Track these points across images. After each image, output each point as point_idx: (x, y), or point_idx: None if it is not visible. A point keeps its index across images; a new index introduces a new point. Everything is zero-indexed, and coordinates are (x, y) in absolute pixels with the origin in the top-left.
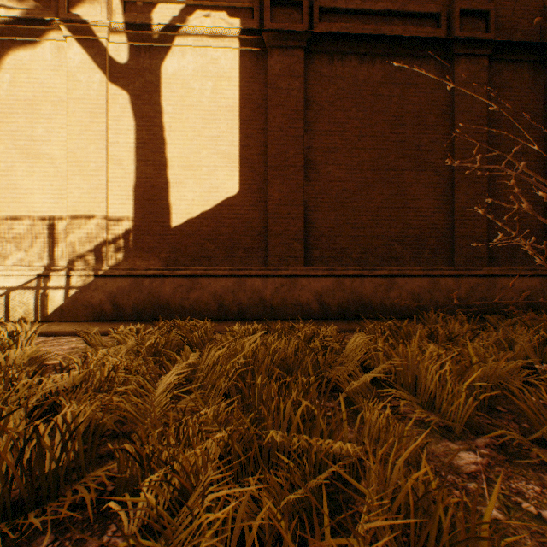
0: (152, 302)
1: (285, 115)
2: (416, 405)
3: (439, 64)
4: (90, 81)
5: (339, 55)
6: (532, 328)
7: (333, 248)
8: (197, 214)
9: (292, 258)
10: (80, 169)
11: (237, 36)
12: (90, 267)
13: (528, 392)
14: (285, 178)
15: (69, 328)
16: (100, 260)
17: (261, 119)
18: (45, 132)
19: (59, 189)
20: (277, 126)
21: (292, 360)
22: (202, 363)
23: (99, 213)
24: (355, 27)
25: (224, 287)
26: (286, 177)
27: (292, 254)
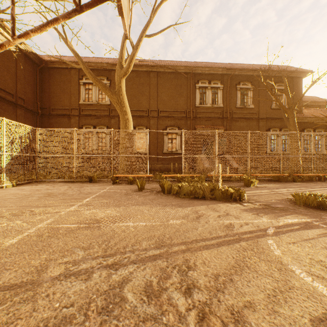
0: None
1: None
2: None
3: (14, 107)
4: None
5: None
6: None
7: None
8: None
9: None
10: None
11: None
12: None
13: None
14: None
15: None
16: None
17: None
18: None
19: None
20: None
21: None
22: None
23: None
24: None
25: None
26: None
27: None
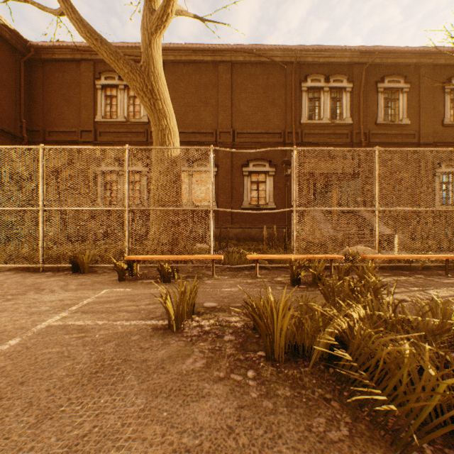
0: None
1: None
2: None
3: None
4: None
5: None
6: None
7: None
8: None
9: None
10: None
11: None
12: None
13: None
14: None
15: None
16: None
17: None
18: None
19: None
20: None
21: None
22: None
23: None
24: None
25: None
26: None
27: None
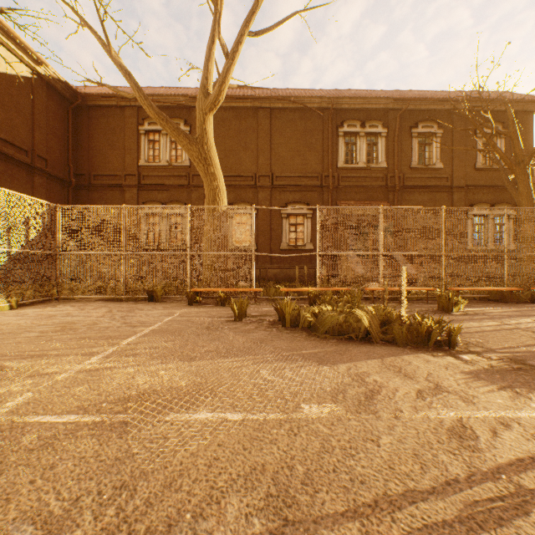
0: None
1: None
2: None
3: (28, 173)
4: None
5: None
6: None
7: None
8: None
9: None
10: None
11: None
12: None
13: None
14: None
15: None
16: None
17: None
18: None
19: None
20: None
21: None
22: None
23: None
24: None
25: None
26: None
27: None
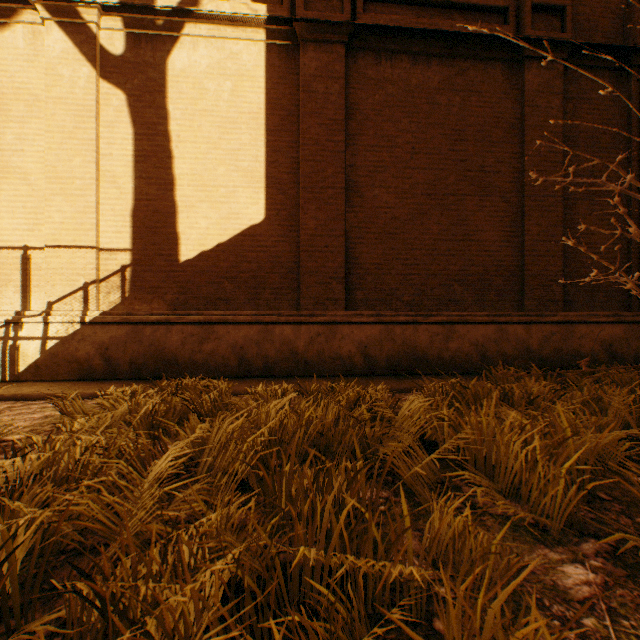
0: (155, 355)
1: (321, 125)
2: (496, 494)
3: (507, 69)
4: (75, 76)
5: (388, 53)
6: (620, 386)
7: (381, 289)
8: (212, 246)
9: (331, 301)
10: (62, 187)
11: (262, 25)
12: (74, 312)
13: (632, 471)
14: (321, 202)
15: (45, 390)
16: (88, 303)
17: (292, 129)
18: (16, 140)
19: (34, 212)
20: (312, 139)
21: (332, 432)
22: (212, 439)
23: (87, 243)
24: (408, 20)
25: (246, 337)
26: (323, 201)
27: (331, 296)
